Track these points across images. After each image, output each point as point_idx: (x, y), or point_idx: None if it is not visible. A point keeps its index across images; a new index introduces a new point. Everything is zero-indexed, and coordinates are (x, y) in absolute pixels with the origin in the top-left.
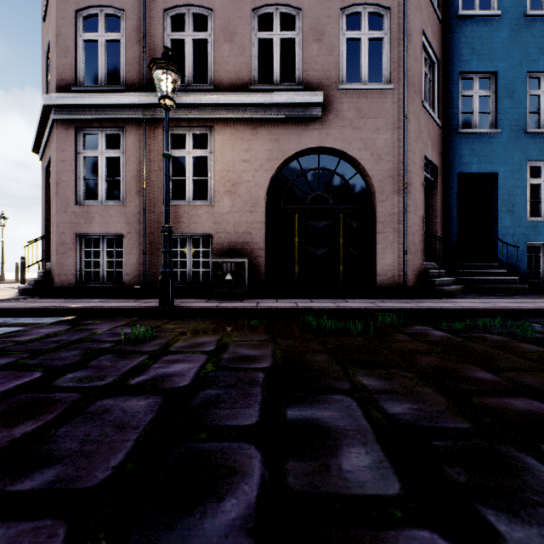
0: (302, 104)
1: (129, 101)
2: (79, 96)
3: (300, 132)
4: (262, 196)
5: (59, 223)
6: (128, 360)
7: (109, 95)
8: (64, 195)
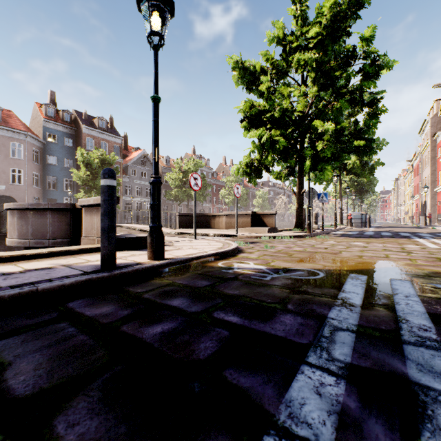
0: (0, 187)
1: None
2: None
3: None
4: None
5: None
6: None
7: None
8: None
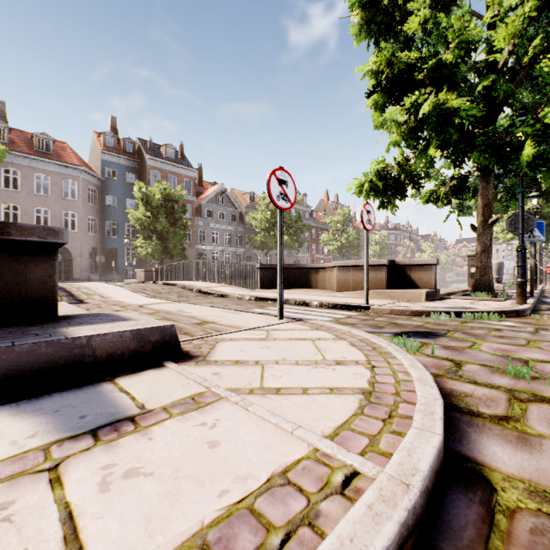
0: None
1: None
2: None
3: None
4: None
5: None
6: None
7: None
8: None
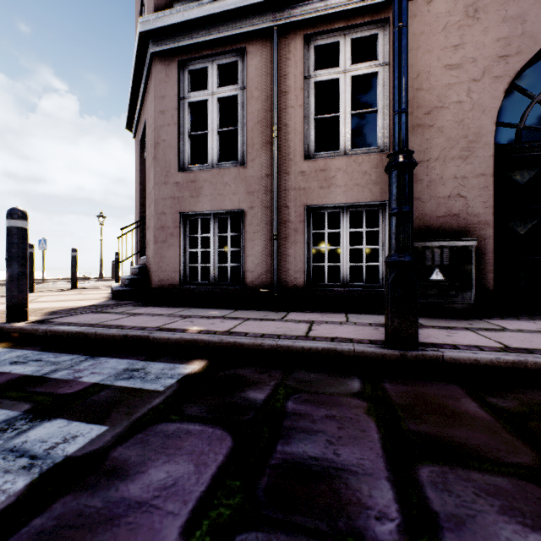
0: None
1: None
2: (184, 9)
3: None
4: (486, 127)
5: (158, 199)
6: None
7: None
8: (163, 160)
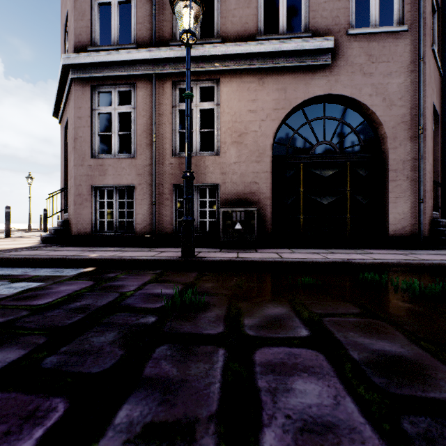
0: (311, 50)
1: (141, 57)
2: (94, 54)
3: (307, 80)
4: (268, 146)
5: (76, 175)
6: (202, 363)
7: (122, 52)
8: (80, 150)
